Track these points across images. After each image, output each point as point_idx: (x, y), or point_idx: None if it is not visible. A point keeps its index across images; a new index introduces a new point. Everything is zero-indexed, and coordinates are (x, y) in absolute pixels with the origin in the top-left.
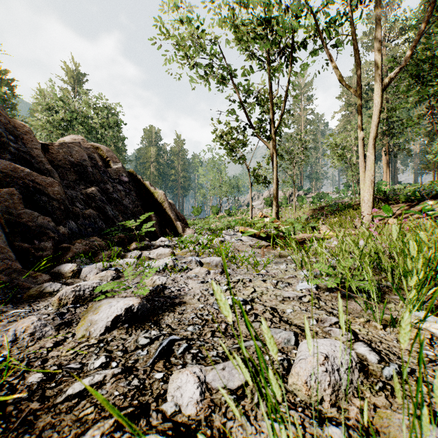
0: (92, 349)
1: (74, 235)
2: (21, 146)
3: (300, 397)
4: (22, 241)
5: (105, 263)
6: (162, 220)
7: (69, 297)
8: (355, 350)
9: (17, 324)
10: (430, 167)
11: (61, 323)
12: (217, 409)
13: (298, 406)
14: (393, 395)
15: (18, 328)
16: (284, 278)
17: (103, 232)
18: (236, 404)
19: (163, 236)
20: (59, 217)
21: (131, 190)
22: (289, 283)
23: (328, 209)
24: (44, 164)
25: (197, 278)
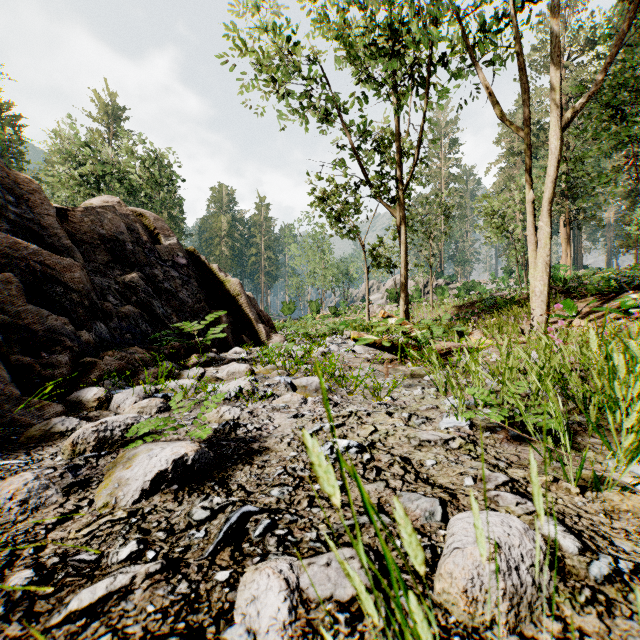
0: (118, 527)
1: (104, 343)
2: (26, 212)
3: (456, 616)
4: (23, 354)
5: (148, 387)
6: (237, 322)
7: (88, 440)
8: (540, 531)
9: (1, 486)
10: (630, 244)
11: (74, 483)
12: (318, 639)
13: (454, 633)
14: (611, 613)
15: (3, 492)
16: (420, 409)
17: (148, 339)
18: (349, 630)
19: (238, 345)
20: (81, 317)
21: (190, 277)
22: (427, 418)
23: (481, 306)
24: (61, 238)
25: (287, 410)
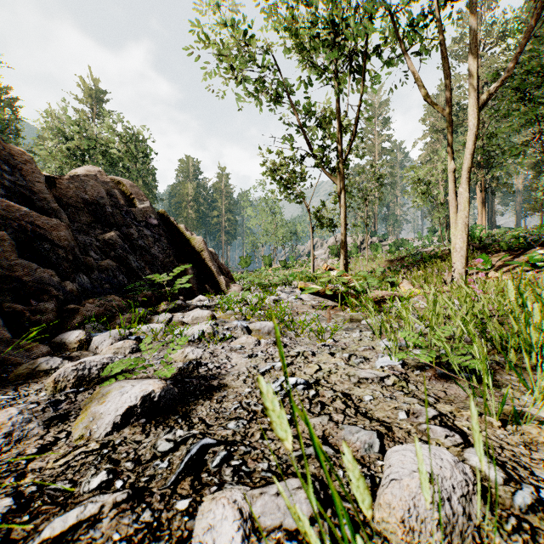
0: (91, 458)
1: (86, 292)
2: (19, 179)
3: (394, 543)
4: (14, 302)
5: (122, 330)
6: (201, 274)
7: (69, 378)
8: (467, 462)
9: None
10: (536, 207)
11: (54, 416)
12: None
13: None
14: (535, 540)
15: None
16: (358, 350)
17: (124, 289)
18: None
19: (201, 294)
20: (66, 269)
21: (161, 236)
22: (365, 358)
23: (409, 260)
24: (49, 202)
25: (243, 351)
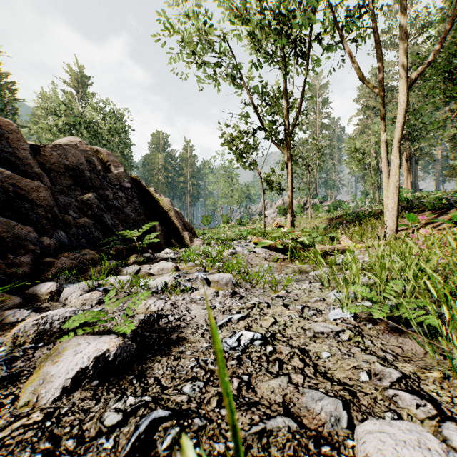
0: (30, 433)
1: (63, 247)
2: (6, 146)
3: None
4: None
5: (92, 282)
6: (168, 230)
7: (29, 333)
8: (449, 442)
9: None
10: (453, 173)
11: (5, 377)
12: None
13: None
14: None
15: None
16: (310, 301)
17: (99, 243)
18: None
19: (168, 247)
20: (44, 226)
21: (133, 197)
22: (317, 310)
23: (346, 218)
24: (33, 167)
25: (202, 302)
